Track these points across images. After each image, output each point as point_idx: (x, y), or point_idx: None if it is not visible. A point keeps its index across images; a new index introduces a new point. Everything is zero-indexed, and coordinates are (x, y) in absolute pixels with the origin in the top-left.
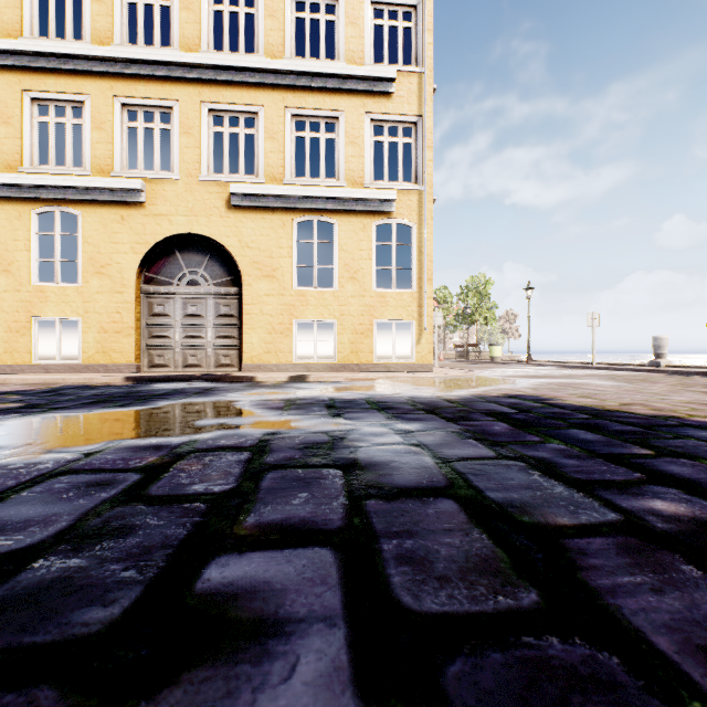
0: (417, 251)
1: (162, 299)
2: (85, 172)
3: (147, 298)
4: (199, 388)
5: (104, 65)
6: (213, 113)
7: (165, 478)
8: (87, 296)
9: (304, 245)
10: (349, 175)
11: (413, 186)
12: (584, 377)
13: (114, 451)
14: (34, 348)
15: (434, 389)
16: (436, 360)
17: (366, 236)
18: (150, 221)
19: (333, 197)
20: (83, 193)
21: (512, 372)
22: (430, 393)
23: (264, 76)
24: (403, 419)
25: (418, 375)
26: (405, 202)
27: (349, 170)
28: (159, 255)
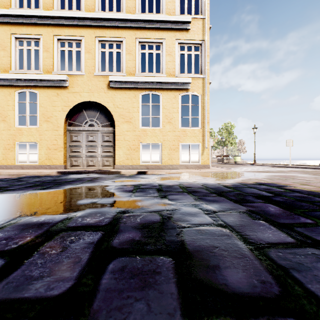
0: (201, 108)
1: (77, 133)
2: (40, 72)
3: (69, 133)
4: (91, 177)
5: (49, 20)
6: (101, 42)
7: (21, 267)
8: (41, 132)
9: (145, 109)
10: (167, 70)
11: (200, 75)
12: (290, 172)
13: (9, 228)
14: (17, 157)
15: (214, 179)
16: (210, 163)
17: (176, 101)
18: (71, 95)
19: (159, 81)
20: (39, 82)
21: (249, 169)
22: (213, 181)
23: (125, 23)
24: (205, 200)
25: (203, 170)
26: (196, 84)
27: (167, 68)
28: (75, 112)
